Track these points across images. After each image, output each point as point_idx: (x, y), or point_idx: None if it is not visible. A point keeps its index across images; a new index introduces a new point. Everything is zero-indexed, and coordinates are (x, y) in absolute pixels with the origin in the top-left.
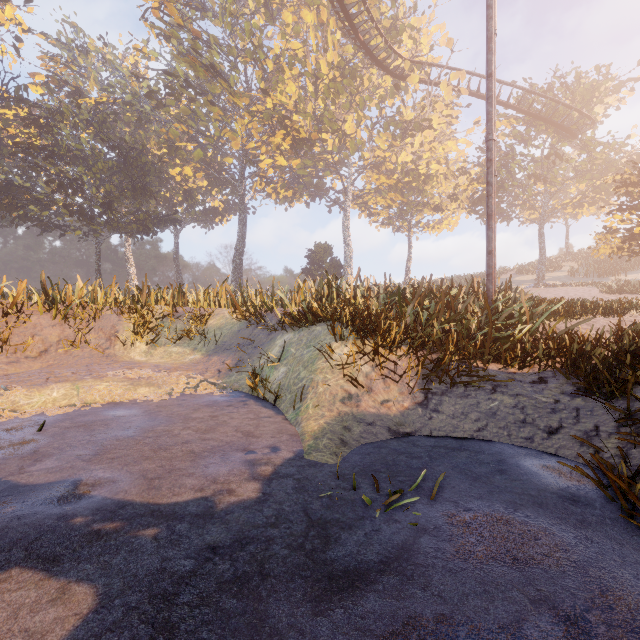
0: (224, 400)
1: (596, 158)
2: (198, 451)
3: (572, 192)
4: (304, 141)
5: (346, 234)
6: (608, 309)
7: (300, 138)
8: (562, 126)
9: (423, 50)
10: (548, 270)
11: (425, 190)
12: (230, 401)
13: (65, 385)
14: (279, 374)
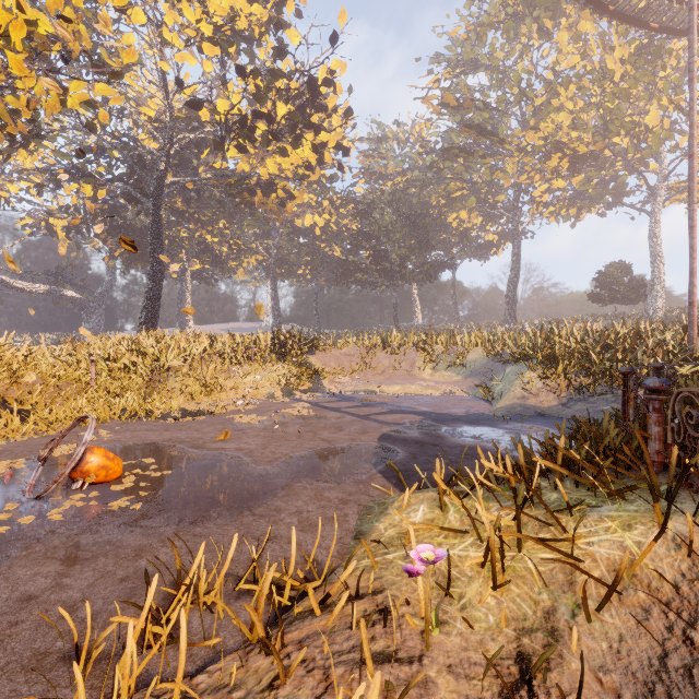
0: (467, 398)
1: None
2: (450, 408)
3: None
4: (585, 156)
5: (653, 245)
6: None
7: (580, 154)
8: None
9: None
10: None
11: None
12: (470, 399)
13: (399, 386)
14: (498, 388)
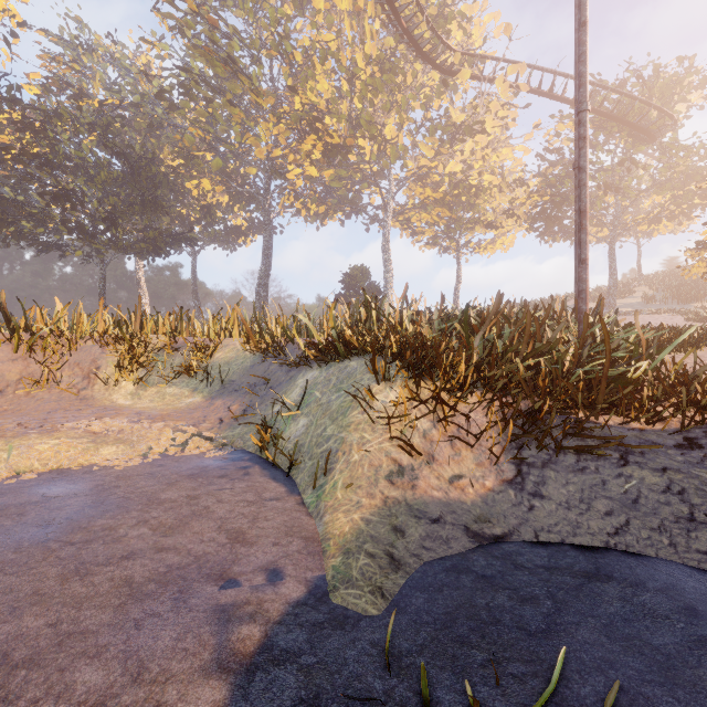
0: (218, 466)
1: (678, 164)
2: (139, 580)
3: (644, 207)
4: (338, 148)
5: (386, 255)
6: None
7: (333, 144)
8: (639, 127)
9: (474, 43)
10: (618, 296)
11: (477, 204)
12: (226, 468)
13: None
14: (298, 428)
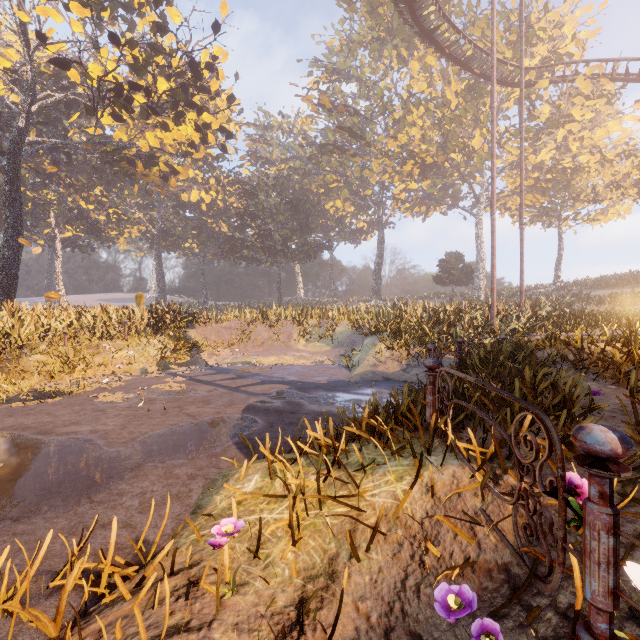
0: (332, 367)
1: None
2: (315, 376)
3: None
4: (431, 165)
5: (478, 241)
6: (635, 324)
7: (427, 164)
8: None
9: (567, 36)
10: None
11: (571, 185)
12: (335, 367)
13: (275, 357)
14: (358, 357)
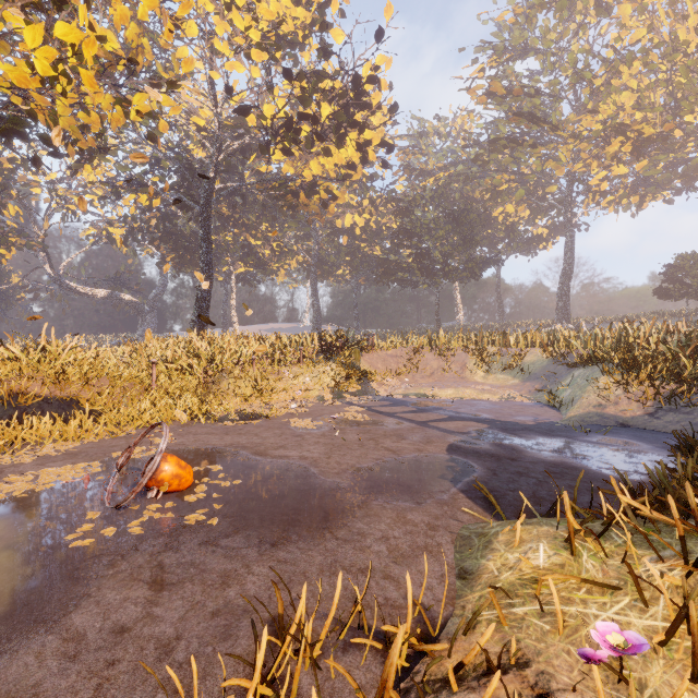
0: (530, 404)
1: None
2: (514, 415)
3: None
4: (651, 138)
5: None
6: None
7: (645, 137)
8: None
9: None
10: None
11: None
12: (533, 405)
13: (452, 389)
14: (566, 394)
